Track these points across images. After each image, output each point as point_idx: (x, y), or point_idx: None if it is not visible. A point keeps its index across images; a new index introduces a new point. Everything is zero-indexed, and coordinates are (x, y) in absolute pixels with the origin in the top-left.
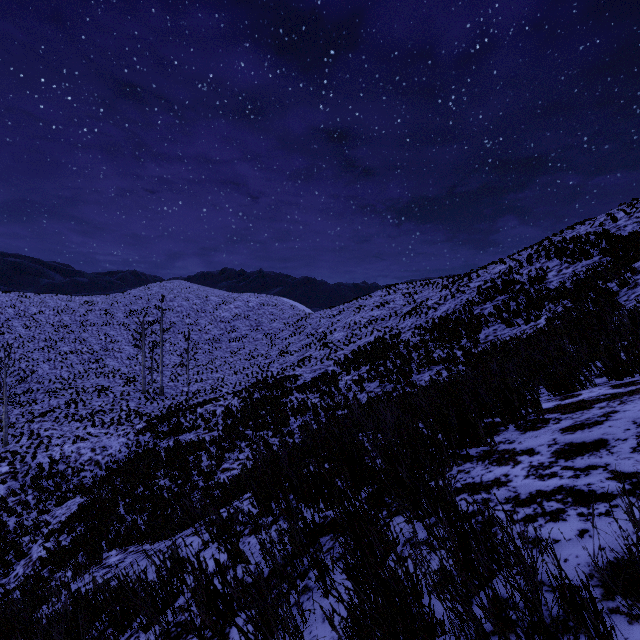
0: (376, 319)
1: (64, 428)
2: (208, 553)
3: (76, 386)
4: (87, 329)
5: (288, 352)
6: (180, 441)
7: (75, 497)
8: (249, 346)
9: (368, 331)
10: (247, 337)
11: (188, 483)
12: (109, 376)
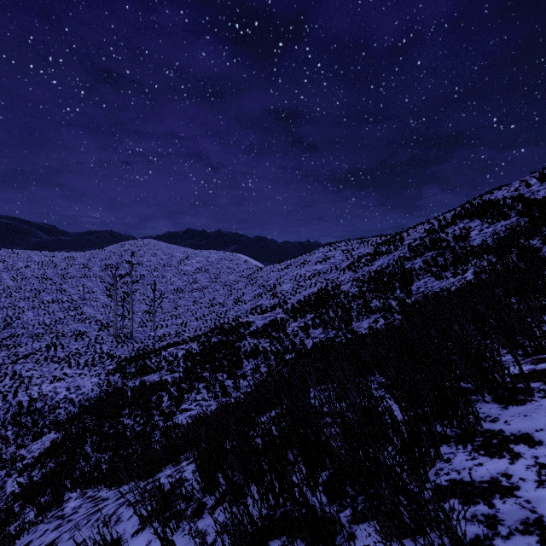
0: (319, 272)
1: (44, 369)
2: (145, 536)
3: (56, 331)
4: (67, 281)
5: (242, 301)
6: (145, 382)
7: (50, 433)
8: (209, 296)
9: (312, 283)
10: (207, 288)
11: (150, 423)
12: (86, 322)
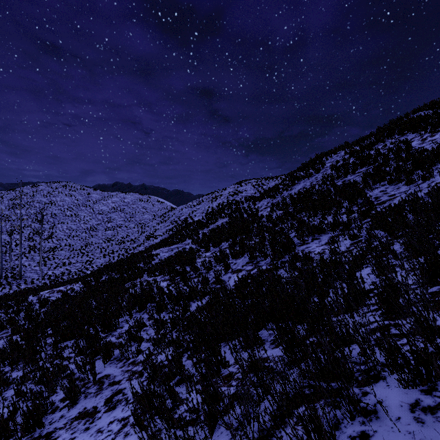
0: (231, 204)
1: None
2: None
3: None
4: None
5: (153, 236)
6: None
7: None
8: (122, 233)
9: (225, 214)
10: (121, 226)
11: None
12: None
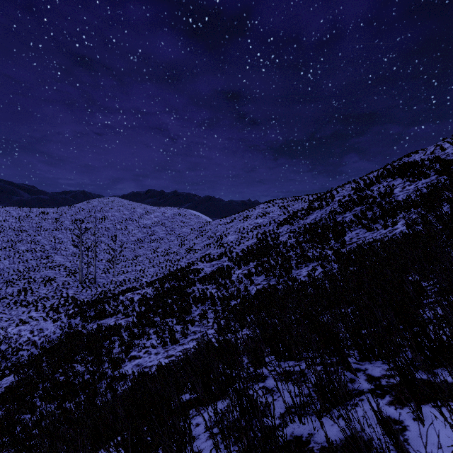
0: (260, 225)
1: (12, 312)
2: None
3: (29, 277)
4: (41, 233)
5: (193, 250)
6: (102, 325)
7: (10, 375)
8: (165, 245)
9: (254, 234)
10: (163, 239)
11: (99, 370)
12: (56, 269)
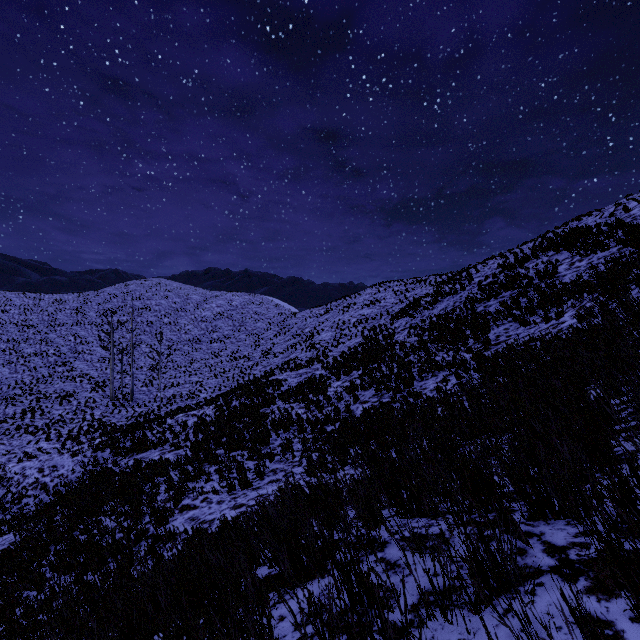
0: (366, 318)
1: (14, 442)
2: None
3: (38, 392)
4: (55, 329)
5: (272, 353)
6: (141, 461)
7: (9, 532)
8: (231, 347)
9: (358, 331)
10: (229, 337)
11: (137, 526)
12: (76, 380)
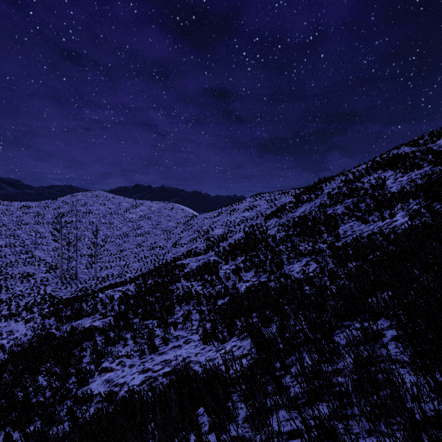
0: (247, 219)
1: None
2: None
3: (6, 273)
4: (21, 227)
5: (179, 244)
6: (76, 327)
7: None
8: (150, 240)
9: (241, 228)
10: (149, 233)
11: (64, 385)
12: (35, 264)
